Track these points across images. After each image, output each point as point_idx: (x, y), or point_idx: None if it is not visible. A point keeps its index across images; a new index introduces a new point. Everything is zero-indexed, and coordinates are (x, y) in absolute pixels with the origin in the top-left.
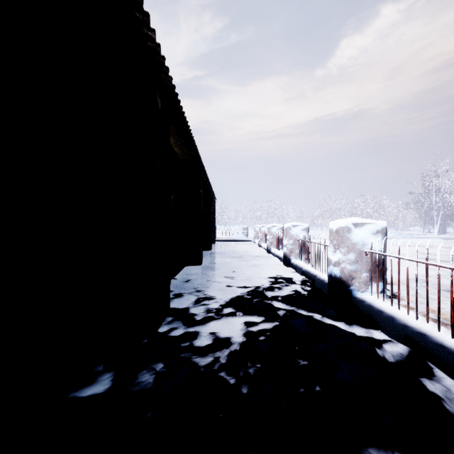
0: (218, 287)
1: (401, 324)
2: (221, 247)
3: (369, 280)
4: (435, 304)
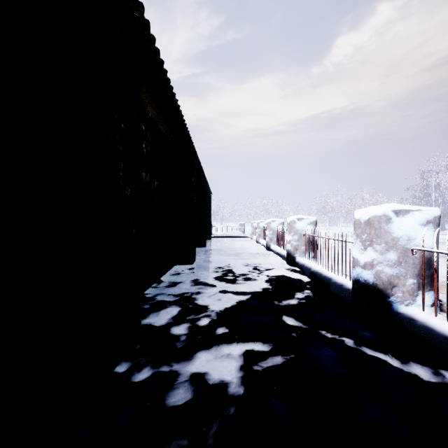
0: (211, 293)
1: None
2: (217, 243)
3: (416, 289)
4: None
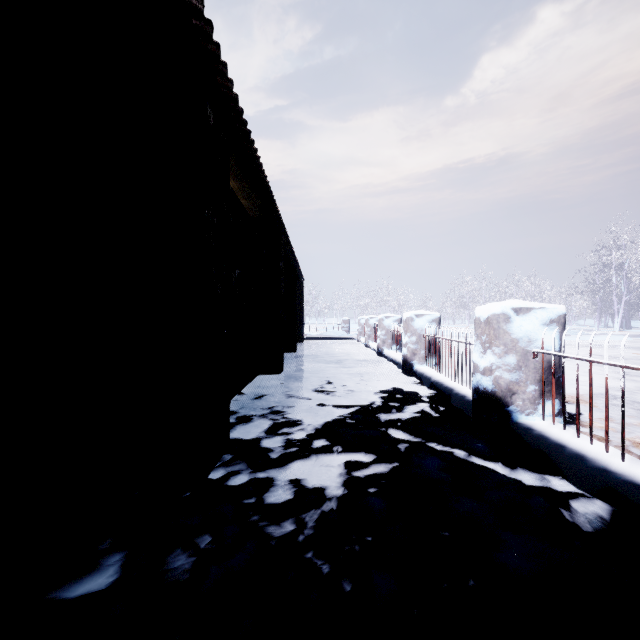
0: (306, 407)
1: (598, 468)
2: (311, 347)
3: (538, 396)
4: (638, 433)
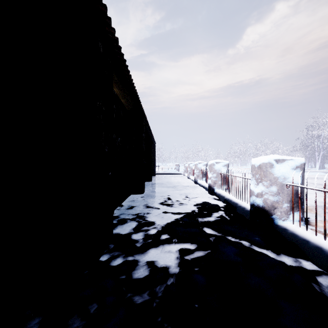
0: (157, 213)
1: None
2: (159, 179)
3: (289, 210)
4: None
